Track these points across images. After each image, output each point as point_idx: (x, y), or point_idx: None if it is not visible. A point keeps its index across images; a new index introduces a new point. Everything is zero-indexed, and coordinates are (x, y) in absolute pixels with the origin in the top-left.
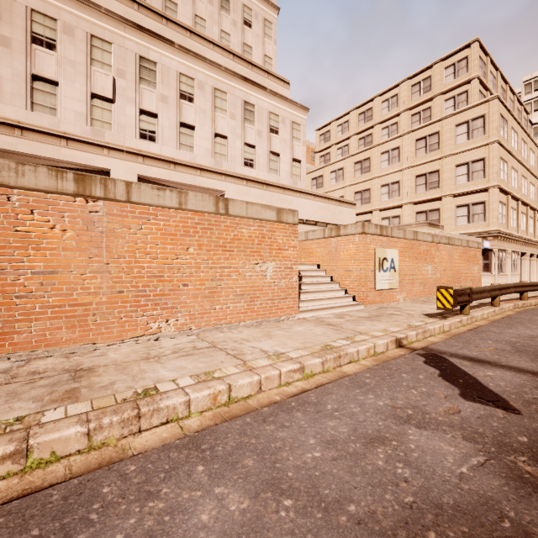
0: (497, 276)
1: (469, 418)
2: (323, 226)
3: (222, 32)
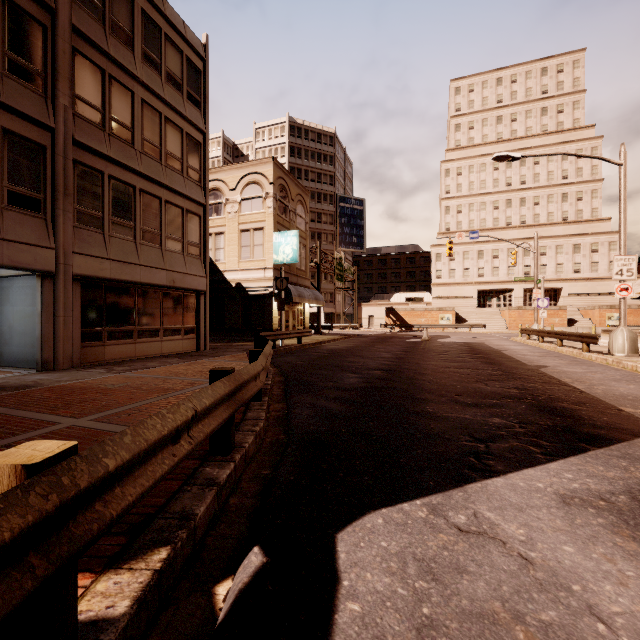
0: None
1: None
2: None
3: (563, 212)
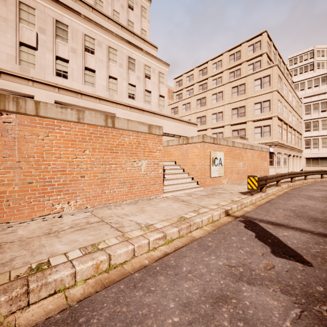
0: (276, 168)
1: (281, 272)
2: (178, 137)
3: (114, 11)
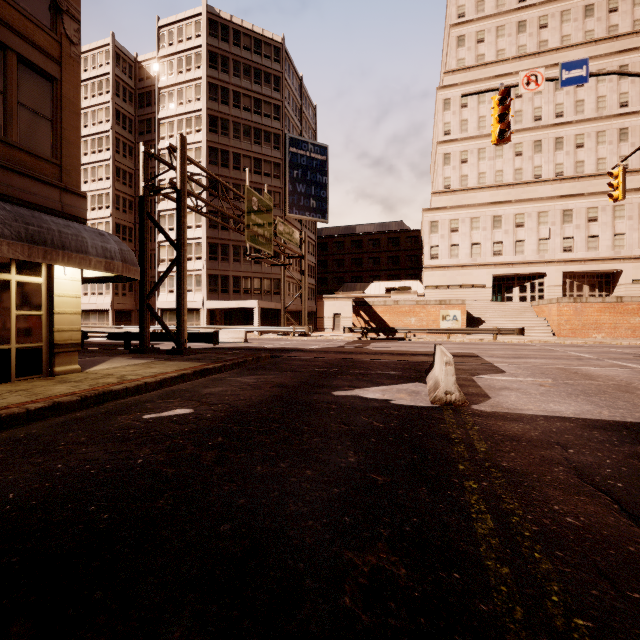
0: None
1: None
2: None
3: (620, 157)
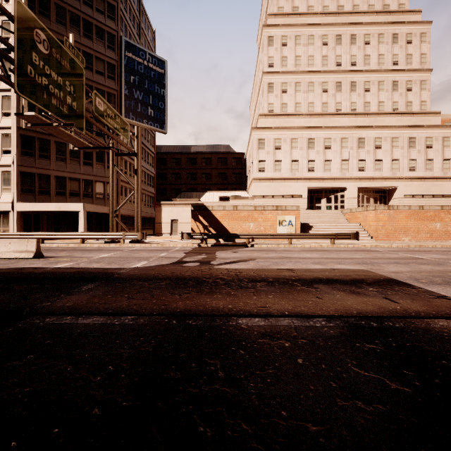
0: None
1: None
2: None
3: (393, 103)
